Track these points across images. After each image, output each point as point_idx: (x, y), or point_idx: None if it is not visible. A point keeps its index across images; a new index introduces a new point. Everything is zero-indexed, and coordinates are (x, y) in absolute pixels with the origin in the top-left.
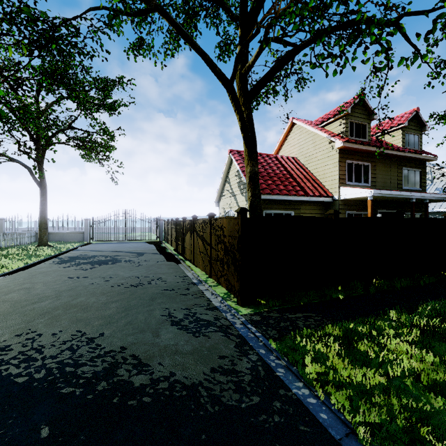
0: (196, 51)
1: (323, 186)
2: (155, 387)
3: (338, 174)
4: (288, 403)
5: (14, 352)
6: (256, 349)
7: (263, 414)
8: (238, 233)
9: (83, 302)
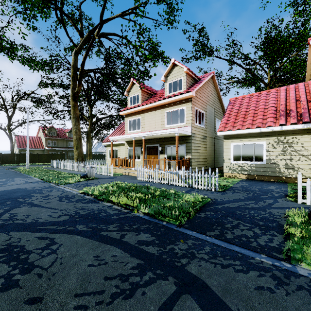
0: None
1: (43, 146)
2: None
3: (45, 143)
4: None
5: None
6: None
7: None
8: (1, 156)
9: None
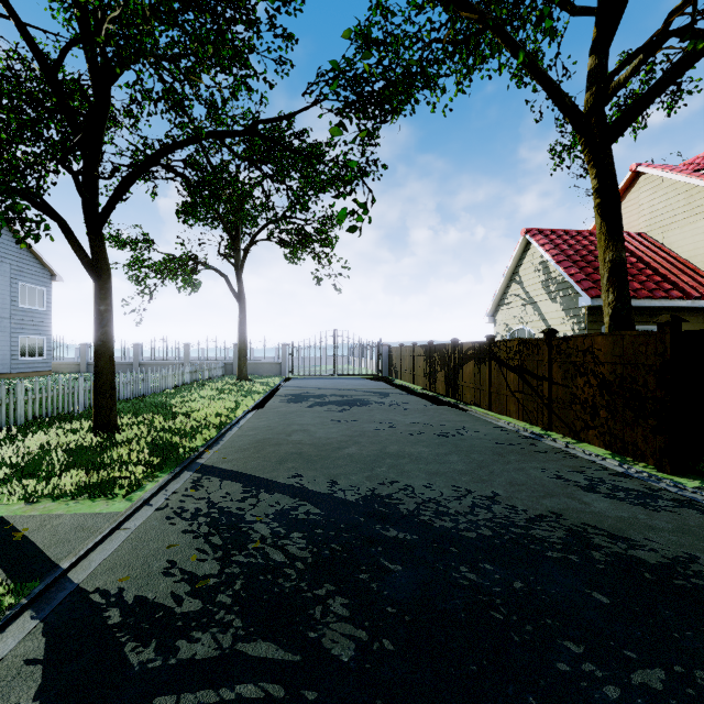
0: (535, 77)
1: None
2: (688, 569)
3: None
4: None
5: (409, 503)
6: None
7: None
8: (663, 356)
9: (403, 452)
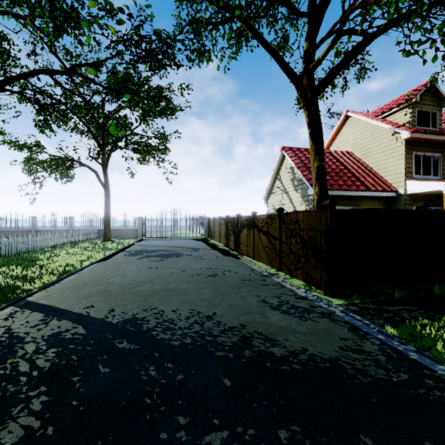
0: (268, 51)
1: (384, 180)
2: (296, 358)
3: (404, 167)
4: (441, 382)
5: (152, 323)
6: (372, 334)
7: (420, 388)
8: (326, 225)
9: (177, 287)
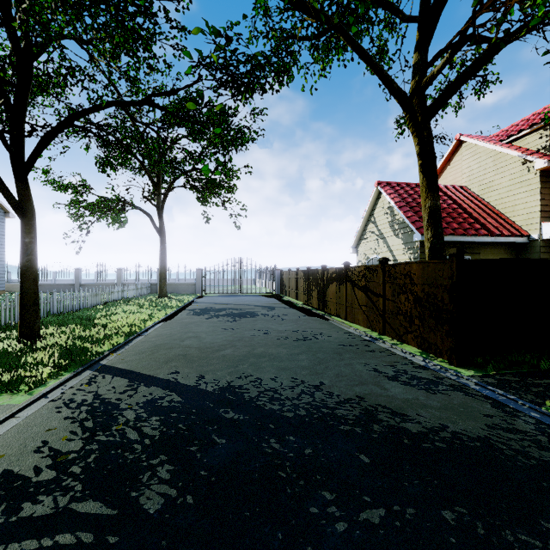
0: (371, 67)
1: (511, 222)
2: (437, 435)
3: (538, 205)
4: None
5: (253, 392)
6: (523, 412)
7: None
8: (451, 279)
9: (266, 352)
